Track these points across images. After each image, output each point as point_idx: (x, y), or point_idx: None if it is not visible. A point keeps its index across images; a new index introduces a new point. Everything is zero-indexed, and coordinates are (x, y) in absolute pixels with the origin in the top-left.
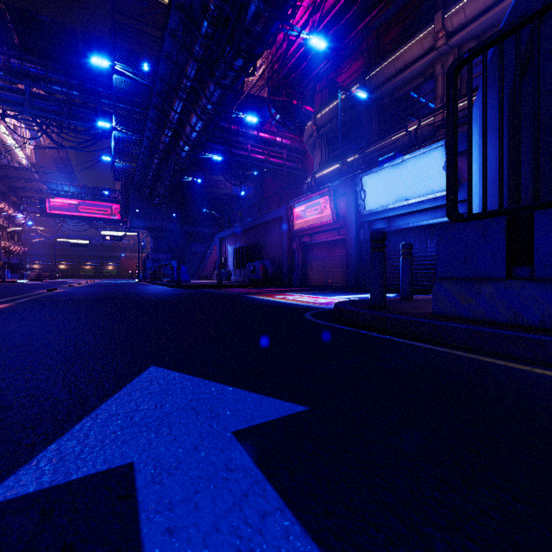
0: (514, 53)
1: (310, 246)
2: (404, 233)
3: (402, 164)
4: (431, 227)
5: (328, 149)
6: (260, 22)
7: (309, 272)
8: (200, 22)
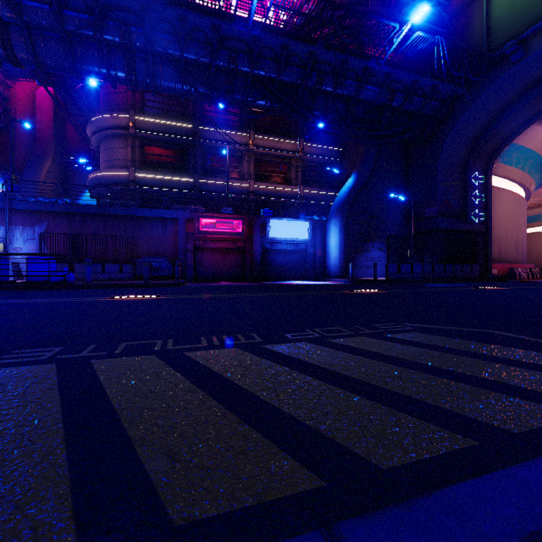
0: (346, 212)
1: (201, 249)
2: (278, 251)
3: (292, 222)
4: (290, 251)
5: (142, 152)
6: (258, 105)
7: (199, 270)
8: (220, 54)
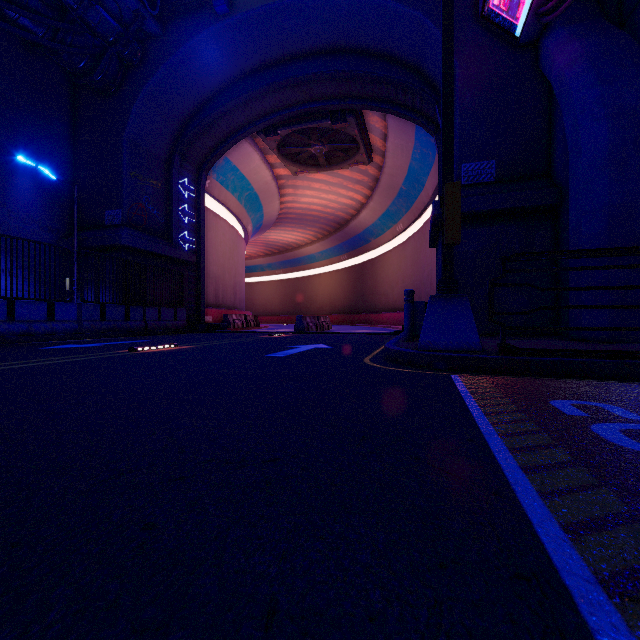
0: None
1: None
2: None
3: None
4: None
5: None
6: None
7: None
8: None
